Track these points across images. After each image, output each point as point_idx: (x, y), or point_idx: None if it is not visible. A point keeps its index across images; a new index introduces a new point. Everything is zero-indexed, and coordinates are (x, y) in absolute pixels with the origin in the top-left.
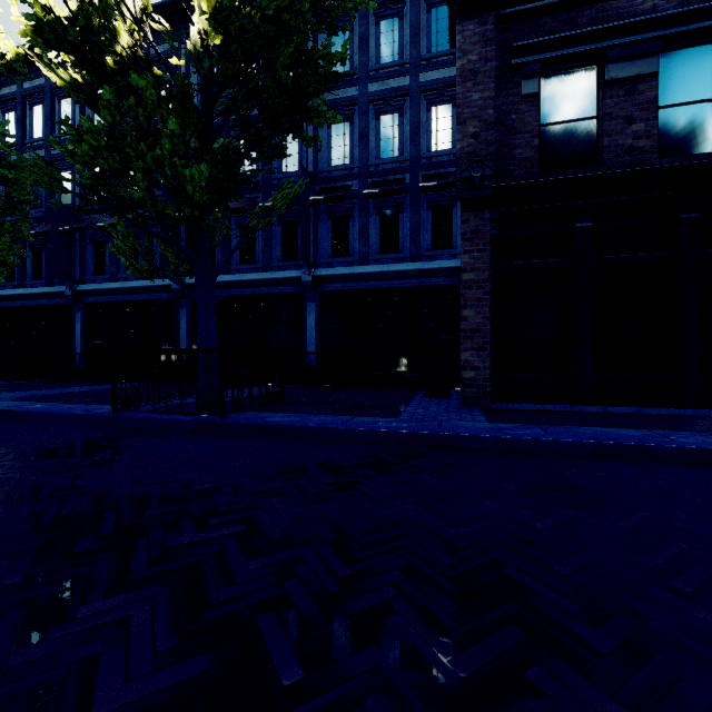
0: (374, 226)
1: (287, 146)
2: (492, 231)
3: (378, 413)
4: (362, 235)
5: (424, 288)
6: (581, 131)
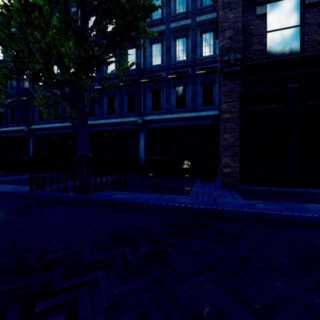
0: (173, 95)
1: (130, 56)
2: (240, 91)
3: (177, 192)
4: (167, 99)
5: (198, 125)
6: (290, 34)
